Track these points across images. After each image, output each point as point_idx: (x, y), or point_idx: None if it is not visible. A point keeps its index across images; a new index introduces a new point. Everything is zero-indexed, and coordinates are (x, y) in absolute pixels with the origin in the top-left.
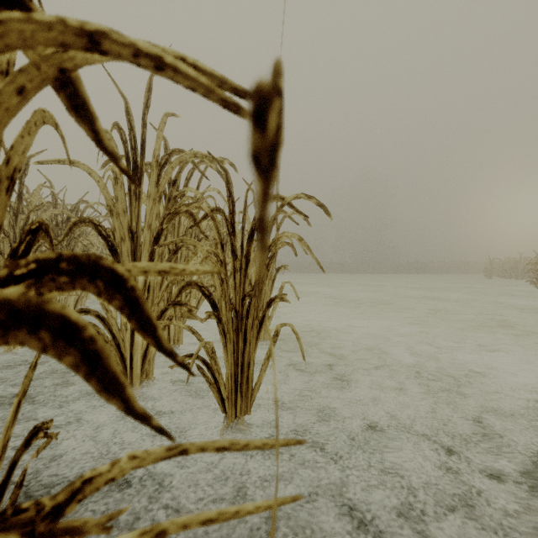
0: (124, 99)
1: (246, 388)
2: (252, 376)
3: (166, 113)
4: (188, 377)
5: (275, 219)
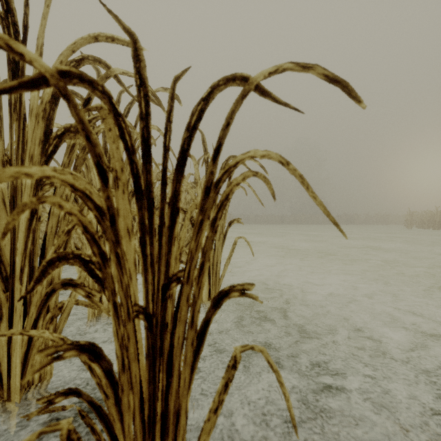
0: None
1: None
2: (183, 440)
3: None
4: None
5: (229, 124)
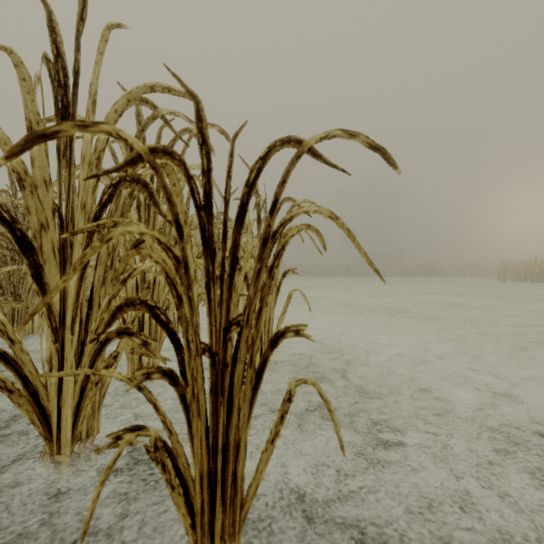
0: (46, 6)
1: (232, 492)
2: (243, 470)
3: (109, 23)
4: (85, 529)
5: (285, 181)
